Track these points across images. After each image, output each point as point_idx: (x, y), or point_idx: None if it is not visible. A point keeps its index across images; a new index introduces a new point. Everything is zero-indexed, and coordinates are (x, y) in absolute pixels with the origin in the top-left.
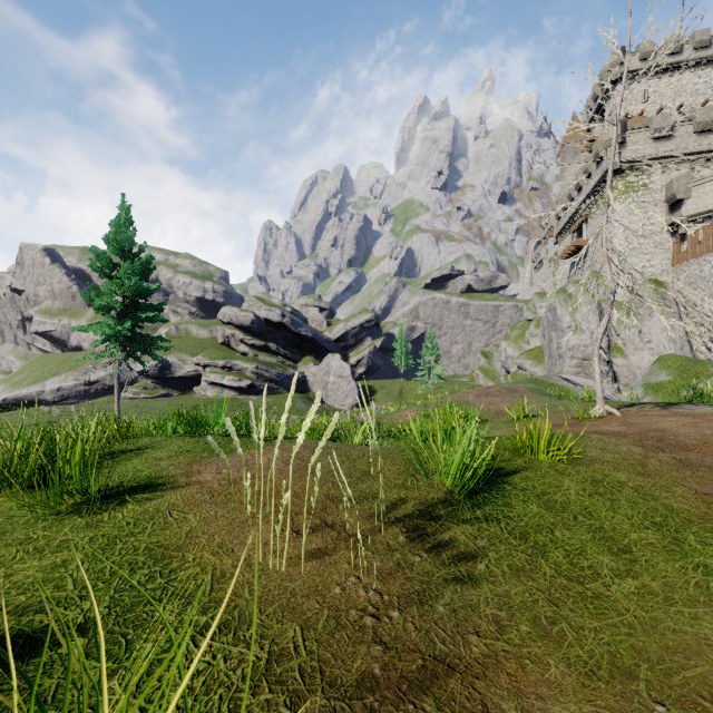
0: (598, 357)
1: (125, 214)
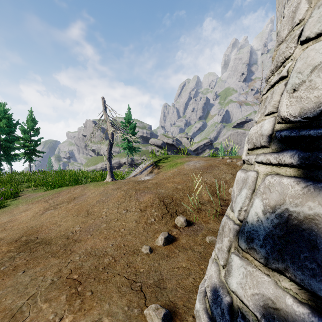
0: None
1: (129, 110)
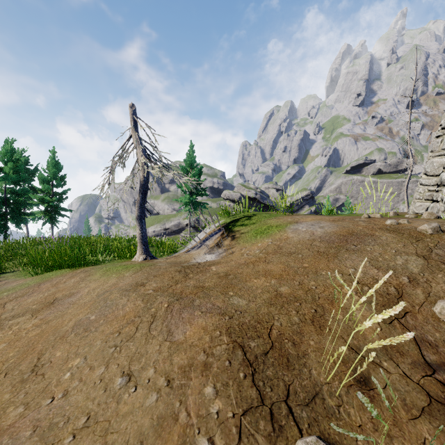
0: (406, 192)
1: (192, 149)
